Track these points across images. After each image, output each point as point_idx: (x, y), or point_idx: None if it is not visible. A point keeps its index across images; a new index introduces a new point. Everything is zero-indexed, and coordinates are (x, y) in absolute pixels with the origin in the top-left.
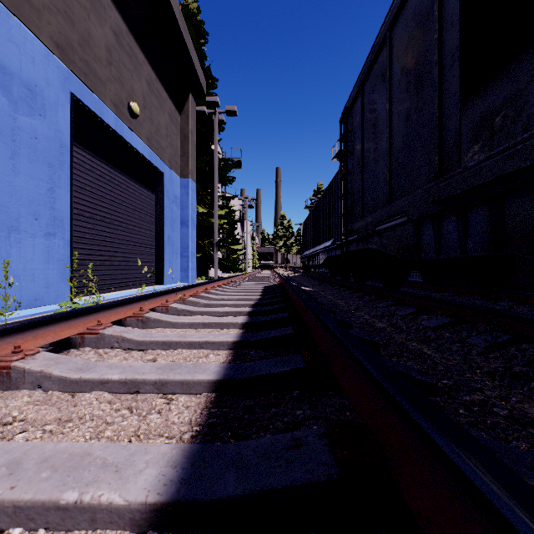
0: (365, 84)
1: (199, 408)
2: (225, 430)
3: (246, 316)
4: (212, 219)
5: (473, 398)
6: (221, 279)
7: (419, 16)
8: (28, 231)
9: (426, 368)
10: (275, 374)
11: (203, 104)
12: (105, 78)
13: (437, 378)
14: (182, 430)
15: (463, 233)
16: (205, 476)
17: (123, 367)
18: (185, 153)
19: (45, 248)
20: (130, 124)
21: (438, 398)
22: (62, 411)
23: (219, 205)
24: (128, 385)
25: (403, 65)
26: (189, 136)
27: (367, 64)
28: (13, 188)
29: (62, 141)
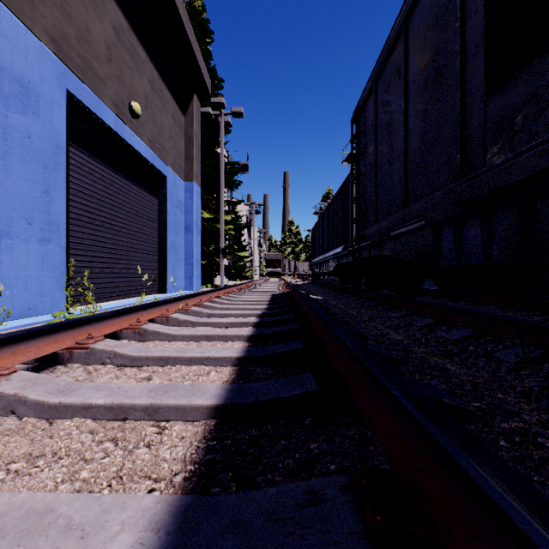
0: (379, 81)
1: (196, 439)
2: (225, 469)
3: (252, 327)
4: (217, 225)
5: (512, 425)
6: (227, 287)
7: (438, 4)
8: (21, 236)
9: (453, 387)
10: (285, 398)
11: (208, 105)
12: (104, 76)
13: (467, 400)
14: (173, 470)
15: (488, 237)
16: (196, 545)
17: (110, 389)
18: (189, 155)
19: (39, 254)
20: (131, 125)
21: (473, 426)
22: (34, 444)
23: (224, 210)
24: (114, 410)
25: (420, 58)
26: (194, 138)
27: (381, 60)
28: (4, 190)
29: (58, 141)
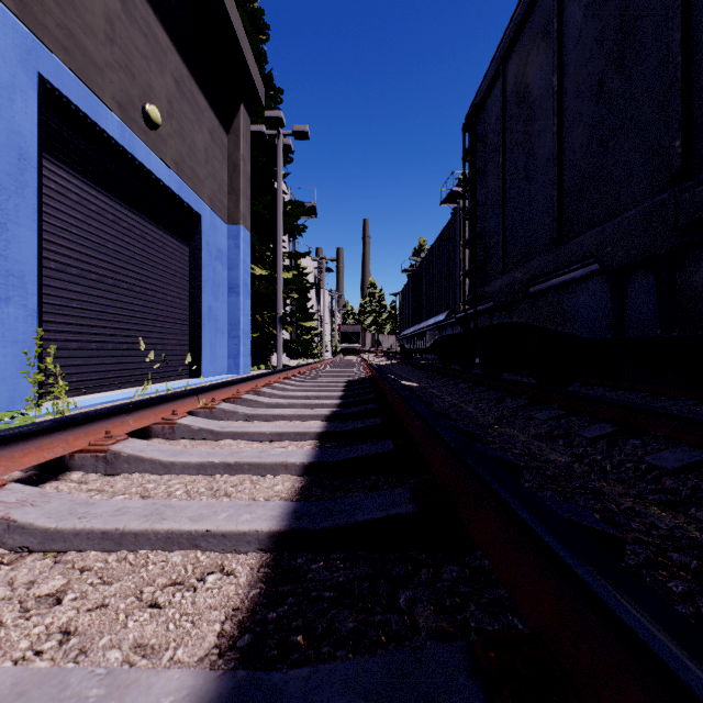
0: (509, 60)
1: None
2: None
3: (314, 441)
4: (274, 285)
5: None
6: (283, 369)
7: None
8: None
9: None
10: None
11: (261, 123)
12: (103, 62)
13: None
14: None
15: None
16: None
17: None
18: (234, 188)
19: None
20: (146, 138)
21: None
22: None
23: (284, 266)
24: None
25: None
26: (240, 165)
27: (513, 25)
28: None
29: (23, 150)
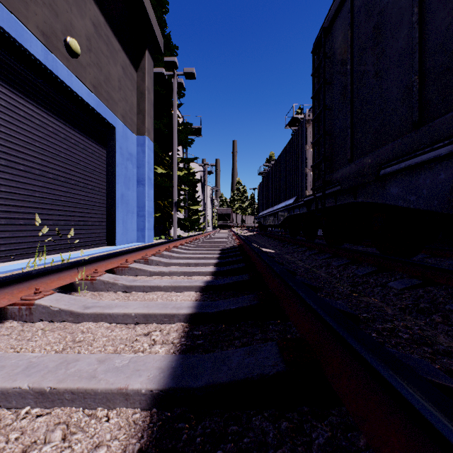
0: None
1: None
2: None
3: (183, 324)
4: (171, 180)
5: None
6: (173, 240)
7: None
8: None
9: None
10: None
11: (162, 67)
12: None
13: None
14: None
15: None
16: None
17: None
18: (141, 110)
19: None
20: (68, 63)
21: None
22: None
23: (178, 167)
24: None
25: None
26: (146, 93)
27: None
28: None
29: None
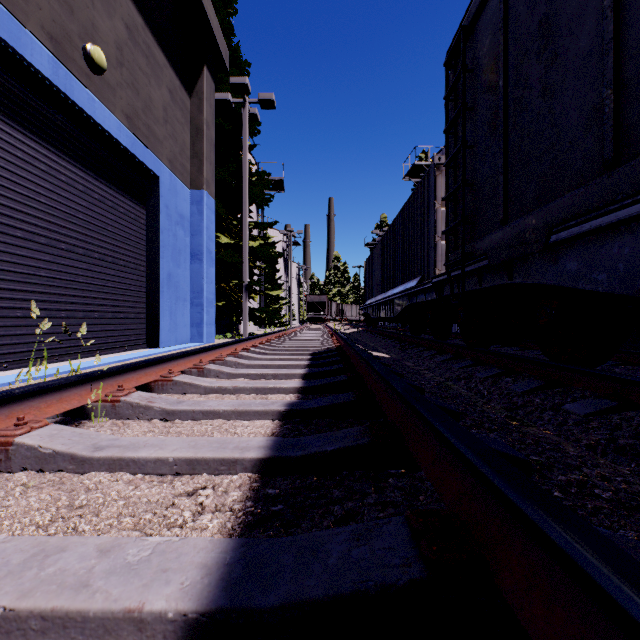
0: None
1: None
2: None
3: (250, 475)
4: (241, 254)
5: None
6: (242, 339)
7: None
8: None
9: None
10: None
11: (227, 92)
12: None
13: None
14: None
15: None
16: None
17: None
18: (197, 153)
19: None
20: (89, 82)
21: None
22: None
23: (251, 235)
24: None
25: None
26: (204, 128)
27: None
28: None
29: None
